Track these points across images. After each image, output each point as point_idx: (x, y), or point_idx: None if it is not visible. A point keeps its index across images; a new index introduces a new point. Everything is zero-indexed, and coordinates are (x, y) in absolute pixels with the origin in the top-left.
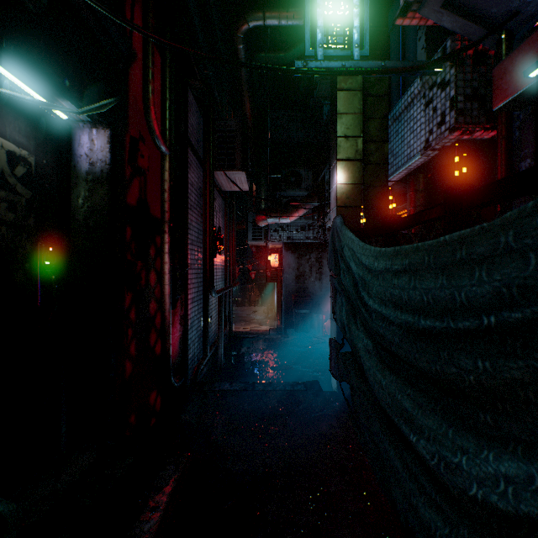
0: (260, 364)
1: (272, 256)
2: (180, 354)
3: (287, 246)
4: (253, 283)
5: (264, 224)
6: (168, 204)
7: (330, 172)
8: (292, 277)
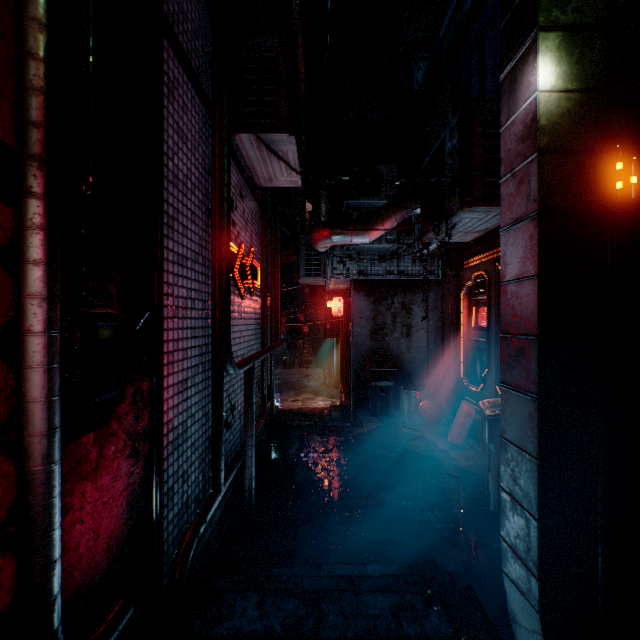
0: (321, 489)
1: (334, 301)
2: (131, 532)
3: (357, 285)
4: (305, 338)
5: (325, 247)
6: (40, 100)
7: (501, 85)
8: (365, 332)
